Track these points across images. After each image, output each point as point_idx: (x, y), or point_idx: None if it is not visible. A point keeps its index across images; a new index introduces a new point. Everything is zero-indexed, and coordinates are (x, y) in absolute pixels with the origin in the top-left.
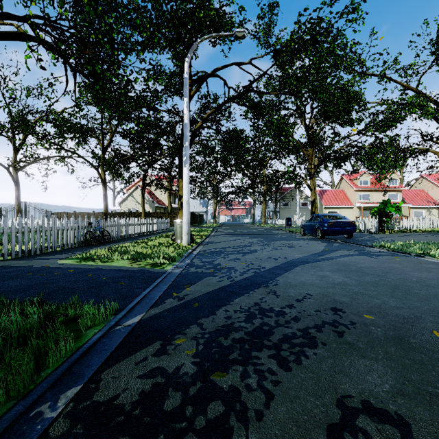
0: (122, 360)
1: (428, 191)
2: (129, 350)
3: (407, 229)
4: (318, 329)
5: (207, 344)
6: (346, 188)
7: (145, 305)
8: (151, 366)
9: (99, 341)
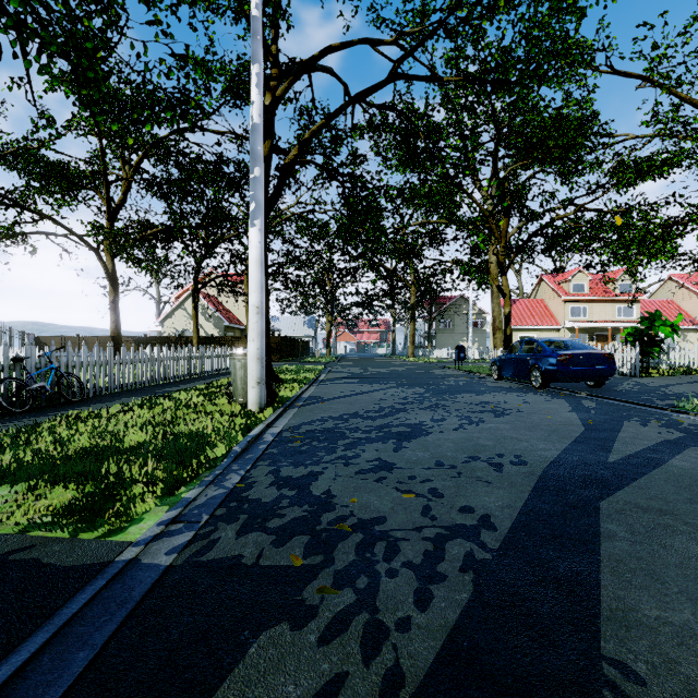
0: None
1: (680, 303)
2: None
3: (683, 367)
4: None
5: None
6: (547, 296)
7: None
8: None
9: None
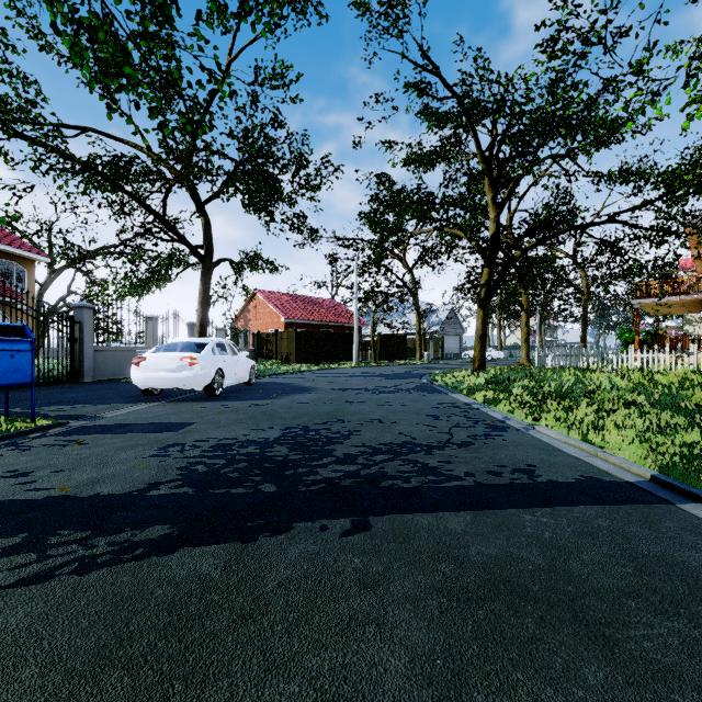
0: None
1: None
2: None
3: None
4: None
5: None
6: None
7: None
8: None
9: None
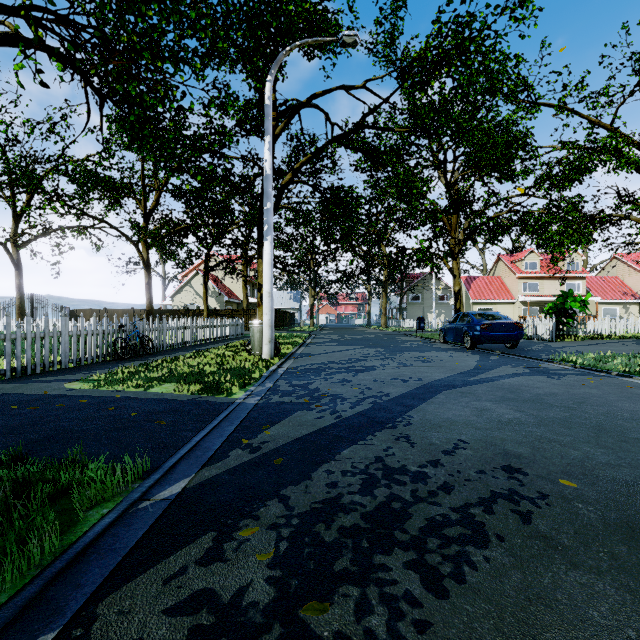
0: (141, 573)
1: (624, 279)
2: (156, 552)
3: (596, 334)
4: (486, 508)
5: (295, 539)
6: (504, 274)
7: (195, 461)
8: (193, 587)
9: (106, 533)
